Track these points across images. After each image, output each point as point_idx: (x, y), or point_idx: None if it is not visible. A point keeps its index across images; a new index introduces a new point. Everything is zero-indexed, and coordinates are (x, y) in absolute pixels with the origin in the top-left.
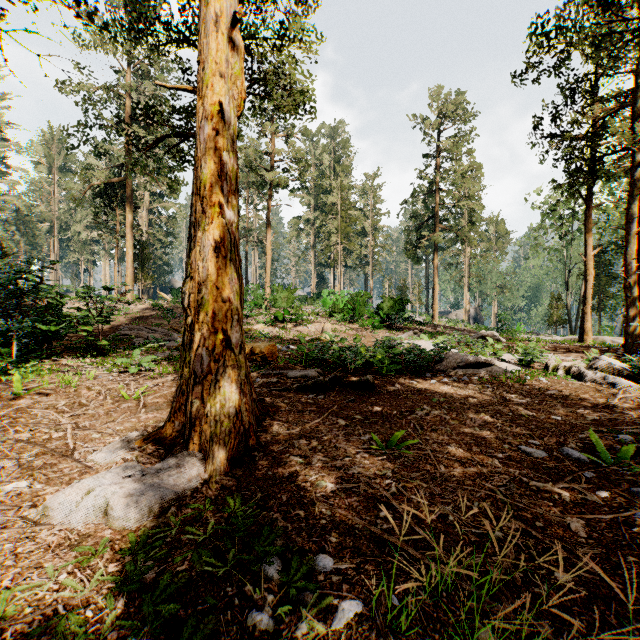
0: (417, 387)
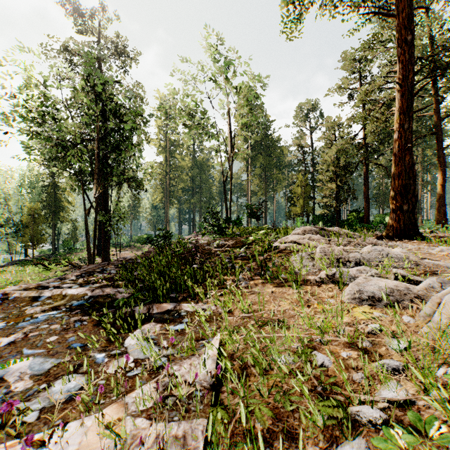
0: None
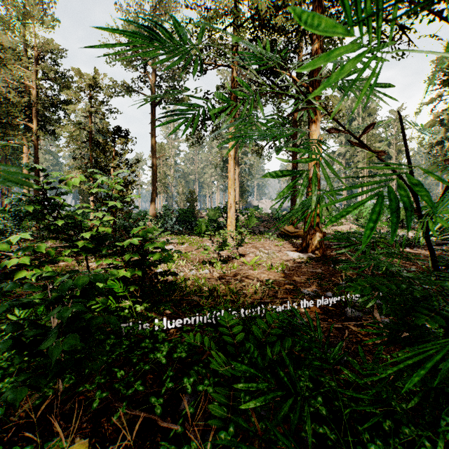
0: None
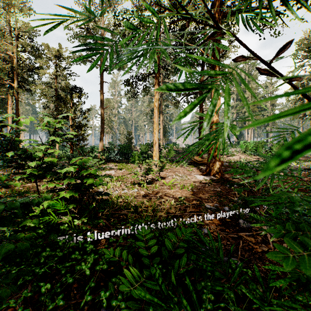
0: None
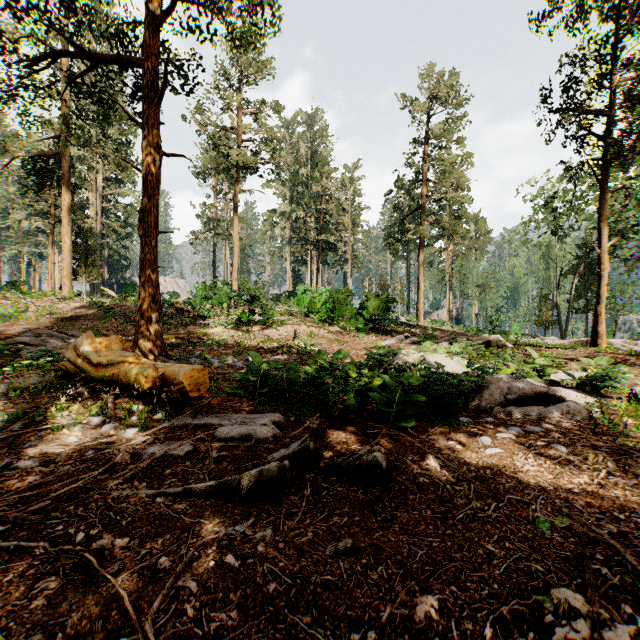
0: (469, 462)
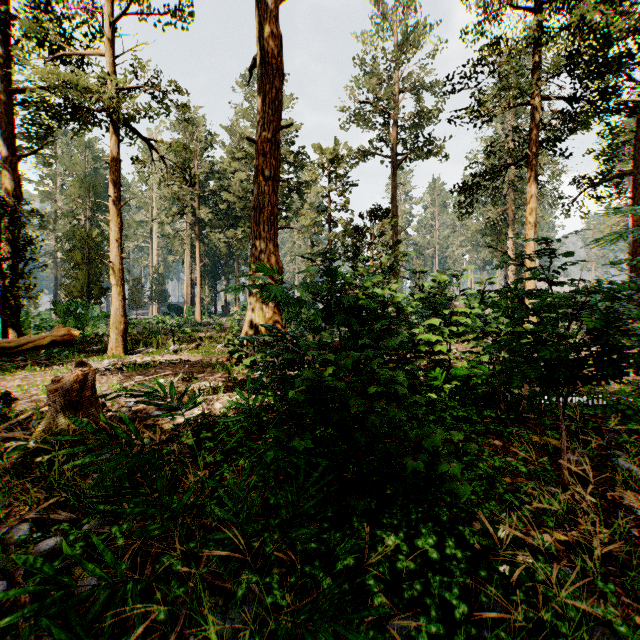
0: None
